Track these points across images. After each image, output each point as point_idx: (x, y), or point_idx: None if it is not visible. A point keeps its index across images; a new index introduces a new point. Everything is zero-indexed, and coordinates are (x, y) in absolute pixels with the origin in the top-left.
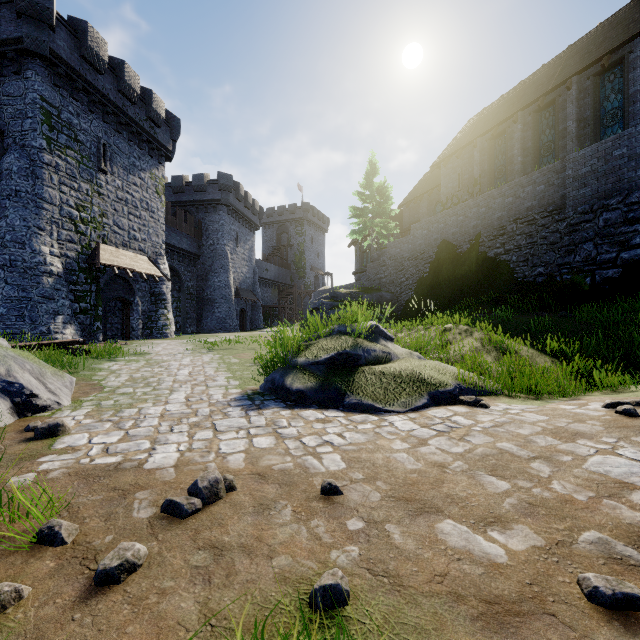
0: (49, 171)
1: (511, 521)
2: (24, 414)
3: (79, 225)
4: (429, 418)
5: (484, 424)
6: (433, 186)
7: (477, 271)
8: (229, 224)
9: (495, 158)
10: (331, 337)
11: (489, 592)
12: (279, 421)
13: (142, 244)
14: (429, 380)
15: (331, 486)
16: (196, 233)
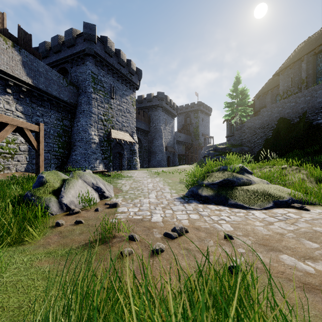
0: (94, 101)
1: (318, 259)
2: (101, 199)
3: (104, 122)
4: (274, 213)
5: (306, 218)
6: (274, 86)
7: (304, 134)
8: (162, 116)
9: (317, 66)
10: (219, 172)
11: (305, 281)
12: (198, 209)
13: (127, 128)
14: (273, 195)
15: (228, 235)
16: (148, 121)
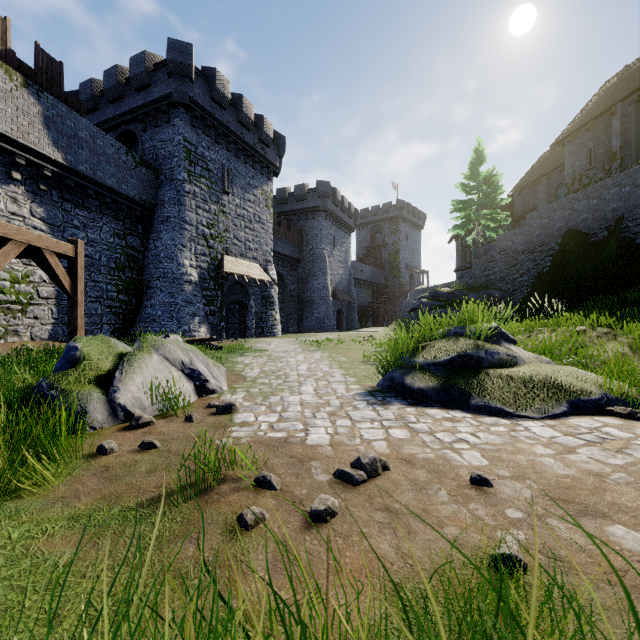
0: (189, 198)
1: None
2: (201, 395)
3: (209, 241)
4: (572, 427)
5: None
6: (554, 167)
7: (618, 263)
8: (327, 229)
9: None
10: (447, 339)
11: None
12: (407, 416)
13: (255, 253)
14: (567, 387)
15: (481, 478)
16: (297, 240)
